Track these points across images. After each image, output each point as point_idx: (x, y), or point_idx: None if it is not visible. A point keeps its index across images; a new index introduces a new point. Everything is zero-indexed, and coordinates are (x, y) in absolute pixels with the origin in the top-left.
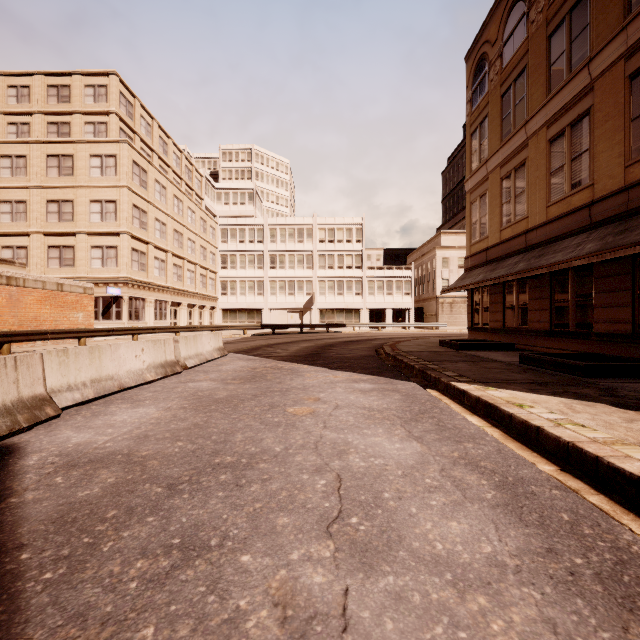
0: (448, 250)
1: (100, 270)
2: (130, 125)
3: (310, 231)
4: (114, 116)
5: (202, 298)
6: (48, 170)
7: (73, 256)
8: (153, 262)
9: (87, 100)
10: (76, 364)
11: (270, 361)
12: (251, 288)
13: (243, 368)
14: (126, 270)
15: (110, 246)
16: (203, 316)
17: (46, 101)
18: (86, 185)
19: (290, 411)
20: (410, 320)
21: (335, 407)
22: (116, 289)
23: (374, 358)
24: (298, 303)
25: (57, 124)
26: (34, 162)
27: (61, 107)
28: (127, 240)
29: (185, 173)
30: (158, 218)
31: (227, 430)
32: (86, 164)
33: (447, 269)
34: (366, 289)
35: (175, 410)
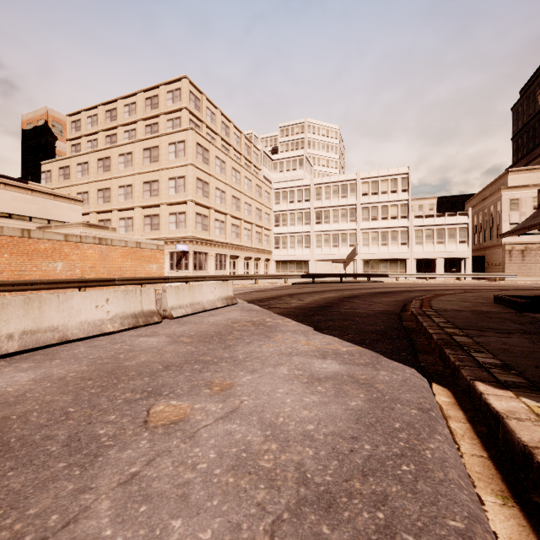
0: (518, 190)
1: (175, 231)
2: (197, 116)
3: (353, 186)
4: (185, 111)
5: (257, 252)
6: (144, 160)
7: (158, 222)
8: (214, 223)
9: (168, 103)
10: (3, 315)
11: (265, 313)
12: (299, 242)
13: (225, 321)
14: (191, 230)
15: (181, 212)
16: (259, 267)
17: (144, 110)
18: (166, 167)
19: (152, 411)
20: (466, 270)
21: (226, 413)
22: (184, 246)
23: (389, 316)
24: (342, 254)
25: (151, 126)
26: (136, 156)
27: (153, 112)
28: (192, 206)
29: (244, 149)
30: (218, 187)
31: (1, 445)
32: (166, 151)
33: (517, 212)
34: (413, 238)
35: (45, 382)
